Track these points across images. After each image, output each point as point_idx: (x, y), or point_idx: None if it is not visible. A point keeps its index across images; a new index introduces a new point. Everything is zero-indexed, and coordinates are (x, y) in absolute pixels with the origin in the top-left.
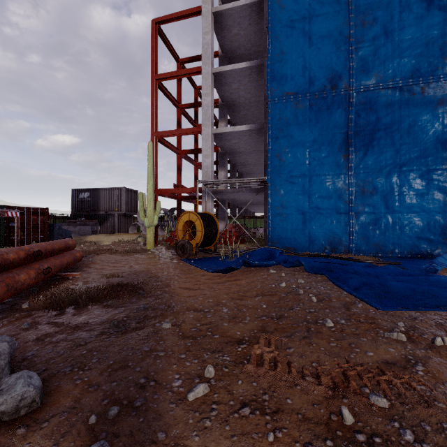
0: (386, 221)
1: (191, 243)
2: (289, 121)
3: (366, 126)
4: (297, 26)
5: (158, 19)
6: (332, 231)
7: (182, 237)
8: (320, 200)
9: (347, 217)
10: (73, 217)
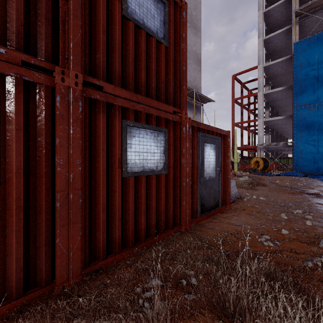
0: None
1: (258, 168)
2: (305, 116)
3: None
4: (310, 74)
5: (235, 75)
6: None
7: (253, 167)
8: None
9: None
10: None
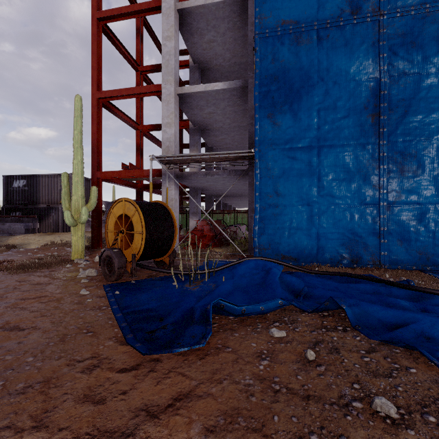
0: (437, 215)
1: (123, 254)
2: (287, 63)
3: (406, 70)
4: None
5: None
6: (353, 231)
7: (112, 243)
8: (334, 183)
9: (376, 210)
10: (6, 211)
